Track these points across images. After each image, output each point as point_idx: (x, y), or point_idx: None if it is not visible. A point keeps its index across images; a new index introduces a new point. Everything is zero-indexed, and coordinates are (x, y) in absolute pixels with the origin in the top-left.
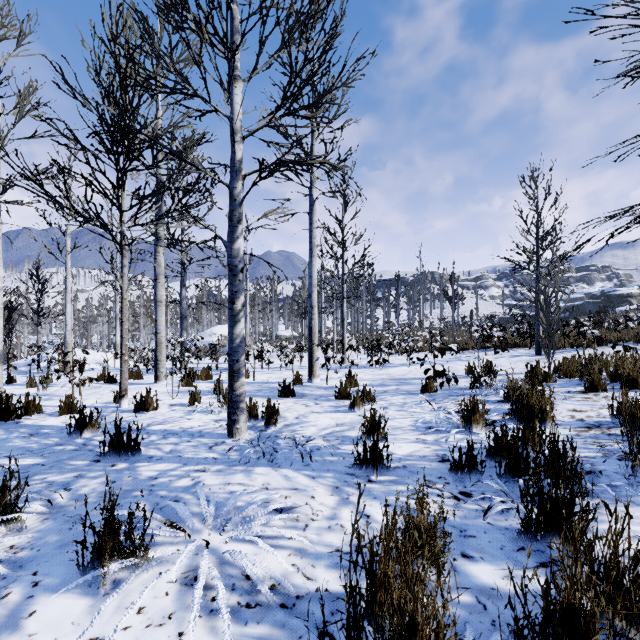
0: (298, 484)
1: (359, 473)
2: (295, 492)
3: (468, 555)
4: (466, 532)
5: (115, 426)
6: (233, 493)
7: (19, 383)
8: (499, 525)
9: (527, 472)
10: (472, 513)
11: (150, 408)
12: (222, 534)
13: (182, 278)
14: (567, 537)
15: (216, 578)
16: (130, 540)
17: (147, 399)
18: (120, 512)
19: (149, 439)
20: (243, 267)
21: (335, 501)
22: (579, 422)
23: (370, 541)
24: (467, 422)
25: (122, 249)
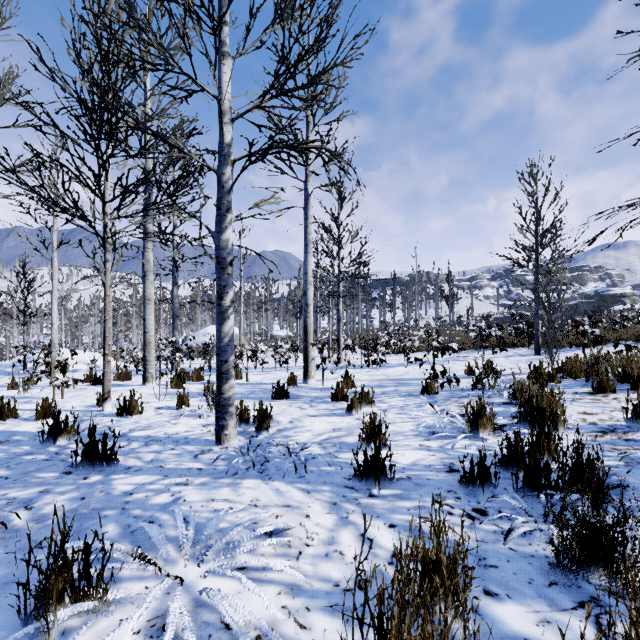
0: (291, 500)
1: (359, 486)
2: (287, 510)
3: (491, 592)
4: (486, 561)
5: (89, 434)
6: (217, 512)
7: (1, 385)
8: (523, 551)
9: (548, 485)
10: (490, 536)
11: (134, 412)
12: (201, 565)
13: (174, 276)
14: (609, 570)
15: (188, 629)
16: (84, 581)
17: (131, 402)
18: (75, 544)
19: (129, 447)
20: (232, 260)
21: (333, 521)
22: (592, 426)
23: (380, 592)
24: (473, 427)
25: (105, 242)
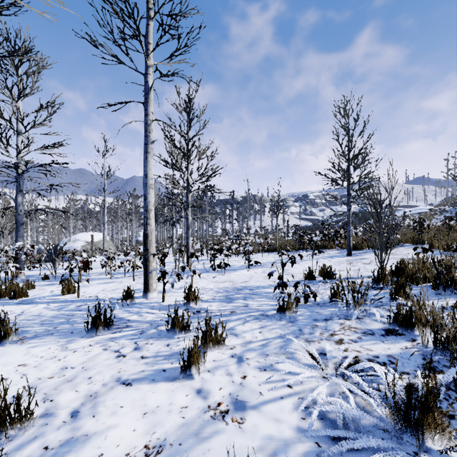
0: None
1: None
2: None
3: None
4: None
5: None
6: None
7: None
8: None
9: None
10: None
11: None
12: None
13: (18, 183)
14: None
15: None
16: None
17: None
18: None
19: None
20: None
21: None
22: None
23: None
24: (421, 431)
25: None
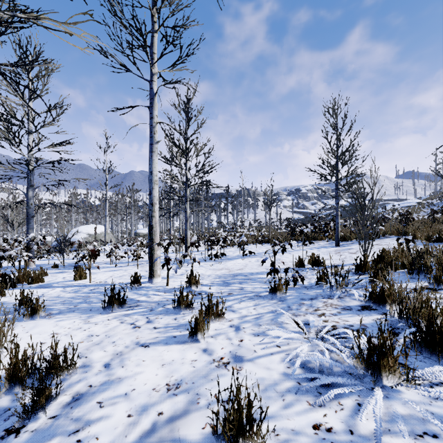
0: None
1: None
2: None
3: None
4: None
5: None
6: None
7: None
8: None
9: None
10: None
11: None
12: None
13: (29, 179)
14: None
15: None
16: None
17: None
18: None
19: None
20: None
21: None
22: None
23: None
24: (377, 372)
25: None
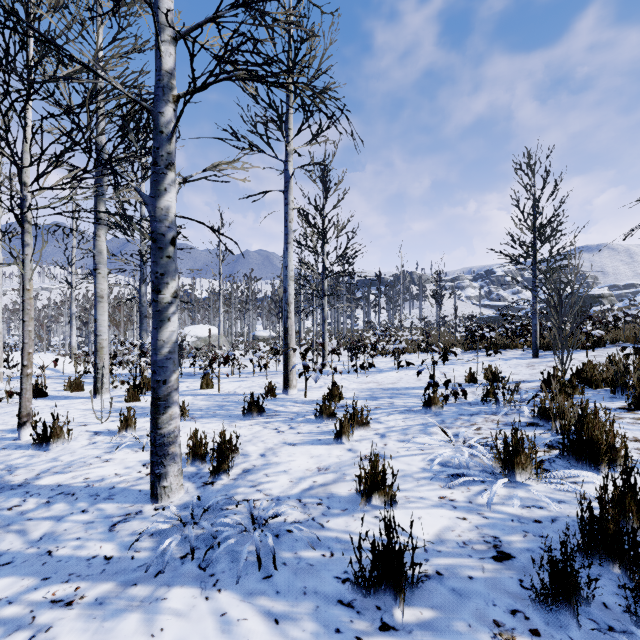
0: None
1: (362, 599)
2: None
3: None
4: None
5: None
6: None
7: None
8: None
9: None
10: None
11: (58, 441)
12: None
13: (141, 272)
14: None
15: None
16: None
17: (53, 429)
18: None
19: (20, 508)
20: (174, 236)
21: None
22: None
23: None
24: (508, 467)
25: (23, 221)
